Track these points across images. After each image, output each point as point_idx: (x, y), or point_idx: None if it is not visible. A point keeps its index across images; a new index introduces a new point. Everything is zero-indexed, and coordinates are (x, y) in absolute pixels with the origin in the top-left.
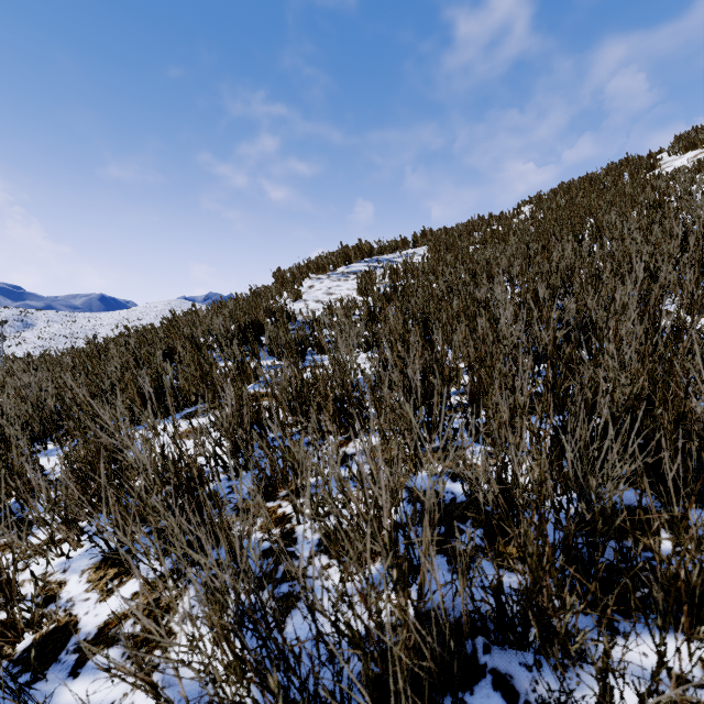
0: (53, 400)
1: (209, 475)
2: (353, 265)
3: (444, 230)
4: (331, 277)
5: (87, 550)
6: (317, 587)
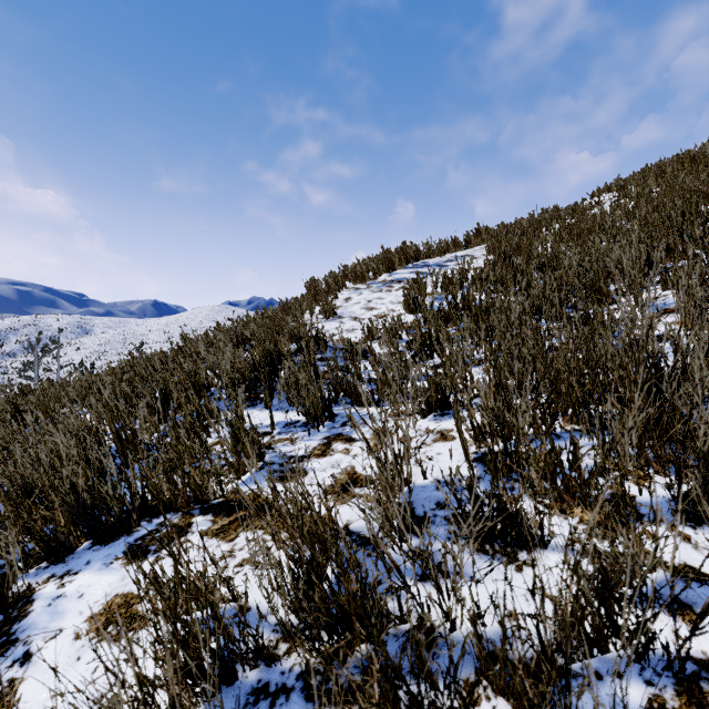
0: None
1: None
2: (397, 272)
3: (504, 227)
4: (371, 287)
5: None
6: None
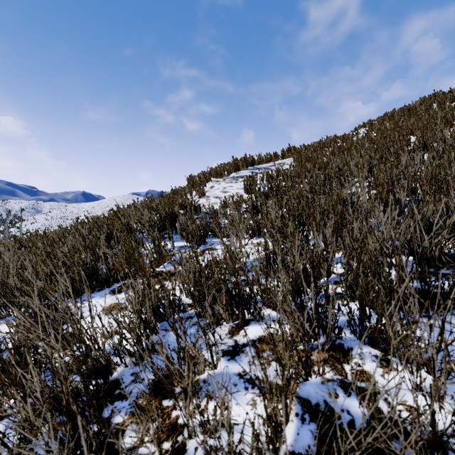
0: (14, 279)
1: (116, 362)
2: (241, 172)
3: (304, 146)
4: (226, 180)
5: None
6: None
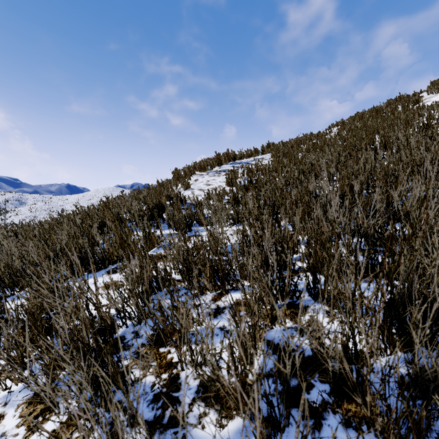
0: (18, 261)
1: (119, 323)
2: (223, 166)
3: (282, 143)
4: (209, 174)
5: (20, 391)
6: (195, 436)
